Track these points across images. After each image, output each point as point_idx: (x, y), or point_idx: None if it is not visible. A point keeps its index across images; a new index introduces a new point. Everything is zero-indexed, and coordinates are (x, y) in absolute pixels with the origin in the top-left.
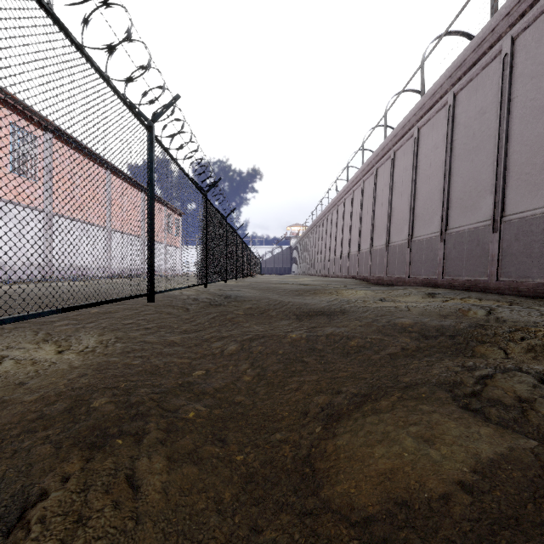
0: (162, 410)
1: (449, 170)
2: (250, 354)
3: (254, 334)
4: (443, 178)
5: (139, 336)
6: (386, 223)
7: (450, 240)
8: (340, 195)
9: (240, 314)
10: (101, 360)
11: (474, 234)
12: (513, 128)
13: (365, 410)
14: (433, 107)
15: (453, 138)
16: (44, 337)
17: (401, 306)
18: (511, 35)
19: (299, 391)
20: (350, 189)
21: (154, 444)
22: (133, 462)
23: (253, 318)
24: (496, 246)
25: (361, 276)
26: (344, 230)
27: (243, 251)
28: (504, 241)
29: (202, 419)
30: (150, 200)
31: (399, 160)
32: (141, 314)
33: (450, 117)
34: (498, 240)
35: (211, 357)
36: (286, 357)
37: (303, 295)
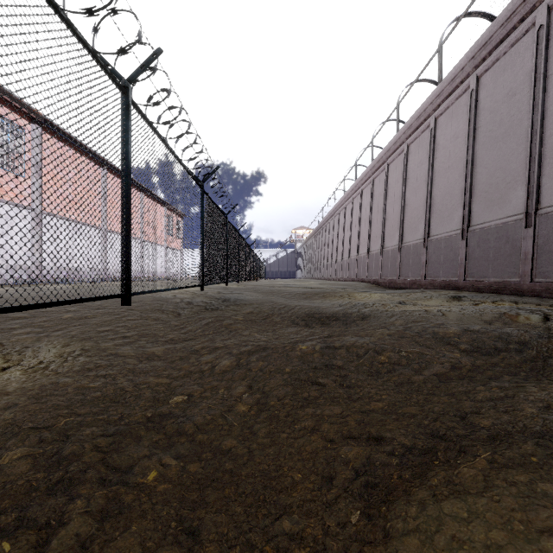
0: (107, 469)
1: (471, 161)
2: (248, 372)
3: (254, 345)
4: (464, 169)
5: (112, 347)
6: (398, 222)
7: (474, 237)
8: (348, 195)
9: (238, 319)
10: (47, 382)
11: (503, 230)
12: (550, 109)
13: (435, 484)
14: (452, 93)
15: (476, 125)
16: None
17: (433, 310)
18: (547, 3)
19: (316, 434)
20: (359, 188)
21: (67, 551)
22: None
23: (254, 324)
24: (530, 242)
25: (371, 279)
26: (352, 231)
27: (246, 252)
28: (540, 237)
29: (167, 485)
30: (125, 178)
31: (413, 154)
32: (122, 320)
33: (472, 103)
34: (532, 235)
35: (197, 375)
36: (296, 377)
37: (312, 298)
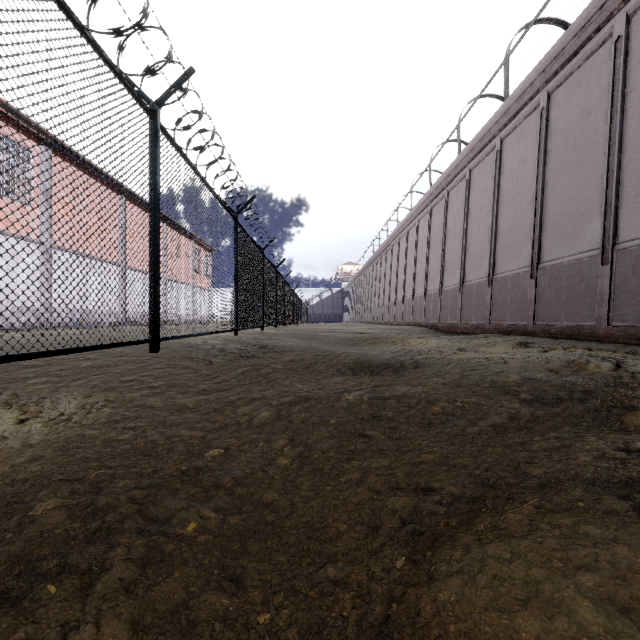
0: (144, 520)
1: (542, 188)
2: (289, 424)
3: (296, 395)
4: (534, 198)
5: (139, 398)
6: (460, 258)
7: (544, 275)
8: (402, 226)
9: (278, 368)
10: (73, 434)
11: (576, 267)
12: (629, 131)
13: (481, 529)
14: (520, 112)
15: (547, 148)
16: (8, 399)
17: (494, 357)
18: (626, 12)
19: (363, 486)
20: (415, 219)
21: (112, 593)
22: (63, 638)
23: (296, 373)
24: (607, 281)
25: (429, 323)
26: (407, 268)
27: (285, 292)
28: (617, 276)
29: (208, 536)
30: (153, 211)
31: (476, 179)
32: (148, 369)
33: (542, 123)
34: (609, 274)
35: (234, 428)
36: (341, 429)
37: (360, 345)
